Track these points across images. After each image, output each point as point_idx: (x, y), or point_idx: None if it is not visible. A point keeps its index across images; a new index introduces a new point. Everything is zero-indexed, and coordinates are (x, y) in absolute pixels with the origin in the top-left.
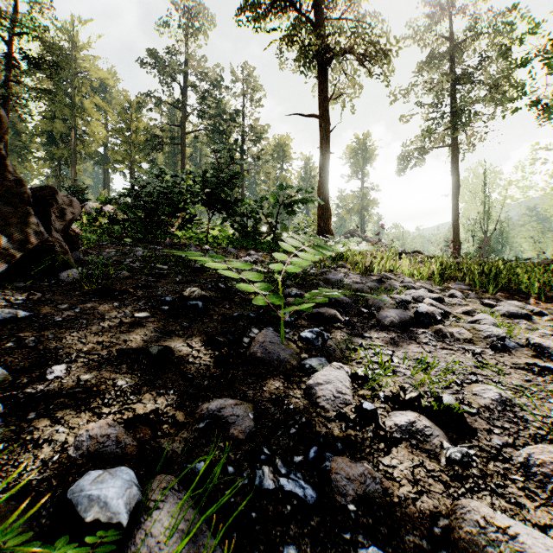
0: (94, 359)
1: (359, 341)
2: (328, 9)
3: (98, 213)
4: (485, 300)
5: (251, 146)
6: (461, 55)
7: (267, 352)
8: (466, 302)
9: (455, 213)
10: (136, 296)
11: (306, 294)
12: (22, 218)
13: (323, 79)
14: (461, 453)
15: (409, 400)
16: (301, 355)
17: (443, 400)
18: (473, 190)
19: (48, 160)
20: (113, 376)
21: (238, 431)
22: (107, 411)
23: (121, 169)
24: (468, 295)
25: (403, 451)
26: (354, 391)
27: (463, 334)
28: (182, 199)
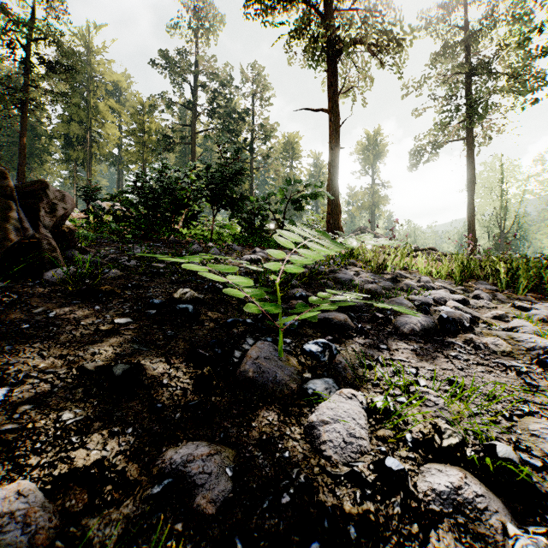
0: (47, 380)
1: (374, 355)
2: (338, 1)
3: (102, 211)
4: (516, 302)
5: (261, 144)
6: (477, 45)
7: (261, 372)
8: (494, 305)
9: (471, 209)
10: (122, 298)
11: (310, 298)
12: (3, 213)
13: (333, 72)
14: (537, 546)
15: (449, 449)
16: (303, 374)
17: (497, 451)
18: (489, 185)
19: (65, 162)
20: (62, 405)
21: (206, 501)
22: (35, 462)
23: (134, 170)
24: (495, 296)
25: (447, 537)
26: (371, 431)
27: (500, 346)
28: (186, 195)
